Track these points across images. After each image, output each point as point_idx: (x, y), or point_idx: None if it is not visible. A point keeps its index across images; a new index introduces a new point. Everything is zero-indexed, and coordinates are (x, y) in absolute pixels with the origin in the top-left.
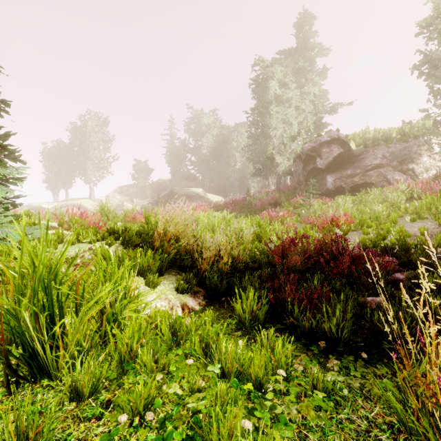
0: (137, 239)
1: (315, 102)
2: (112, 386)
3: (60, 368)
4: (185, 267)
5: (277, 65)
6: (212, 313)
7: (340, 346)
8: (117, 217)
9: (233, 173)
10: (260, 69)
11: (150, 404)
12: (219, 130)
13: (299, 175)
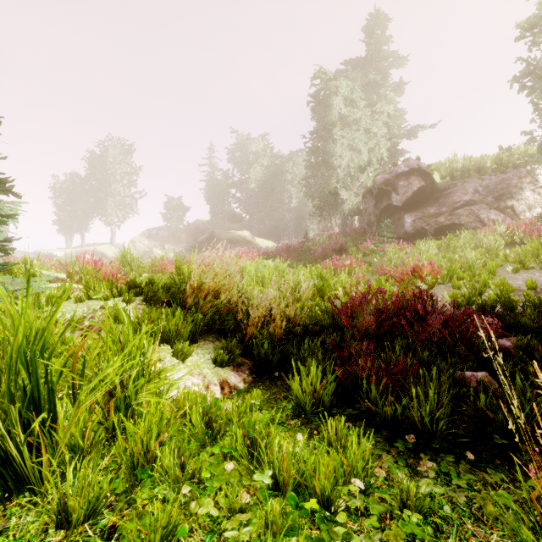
0: (164, 295)
1: (390, 124)
2: (119, 505)
3: (44, 479)
4: (226, 330)
5: (342, 77)
6: (261, 394)
7: (435, 442)
8: (143, 266)
9: (288, 212)
10: (321, 83)
11: (171, 534)
12: (270, 159)
13: (370, 214)
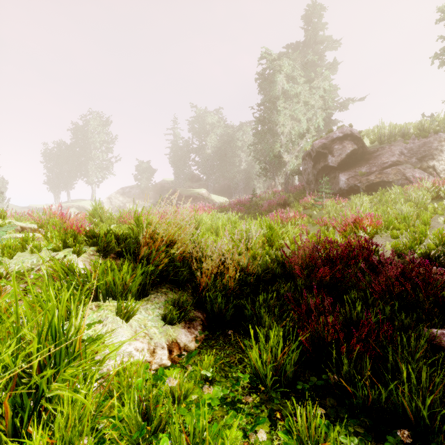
0: (117, 245)
1: (325, 97)
2: None
3: None
4: (180, 280)
5: (285, 58)
6: (213, 362)
7: (435, 440)
8: (112, 218)
9: (238, 173)
10: (266, 63)
11: None
12: (223, 129)
13: (308, 174)
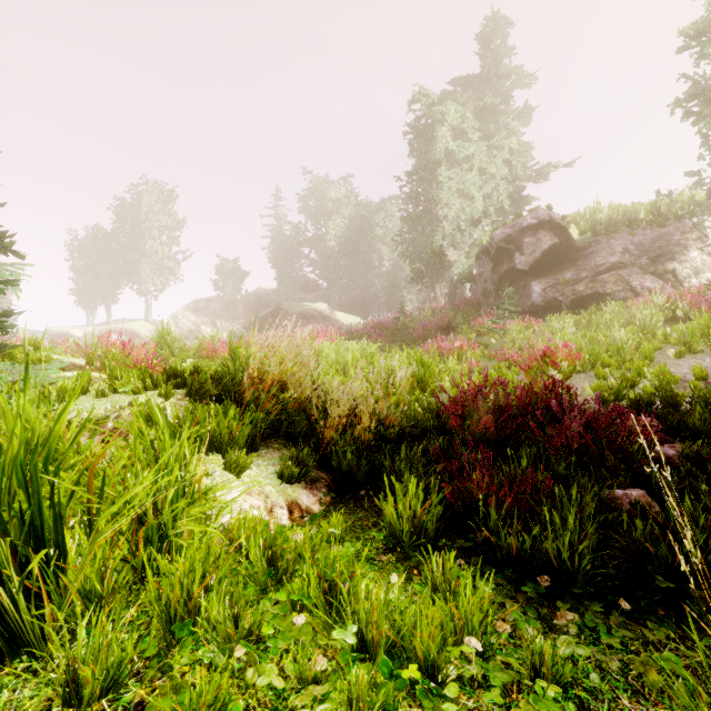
0: (213, 387)
1: (512, 162)
2: (149, 673)
3: (47, 638)
4: (297, 434)
5: (449, 101)
6: (342, 520)
7: (576, 586)
8: (187, 350)
9: (378, 278)
10: (421, 109)
11: None
12: (355, 209)
13: (486, 281)
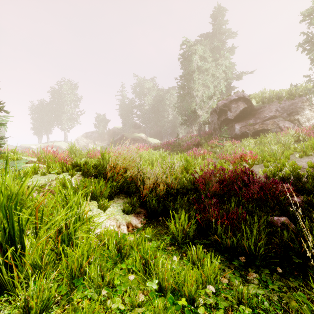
0: (93, 171)
1: (226, 71)
2: (62, 302)
3: (15, 286)
4: (131, 192)
5: (198, 44)
6: (151, 231)
7: (257, 261)
8: (82, 154)
9: (167, 123)
10: (186, 48)
11: None
12: (157, 92)
13: (214, 124)
